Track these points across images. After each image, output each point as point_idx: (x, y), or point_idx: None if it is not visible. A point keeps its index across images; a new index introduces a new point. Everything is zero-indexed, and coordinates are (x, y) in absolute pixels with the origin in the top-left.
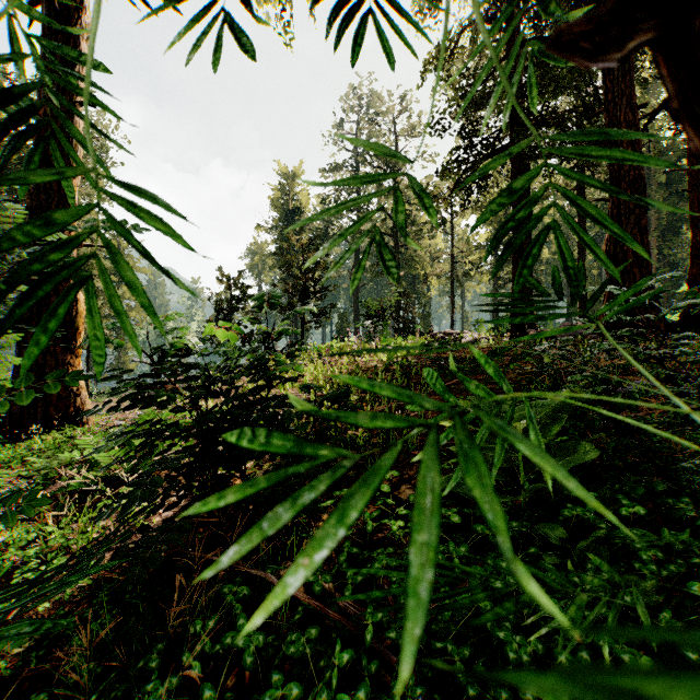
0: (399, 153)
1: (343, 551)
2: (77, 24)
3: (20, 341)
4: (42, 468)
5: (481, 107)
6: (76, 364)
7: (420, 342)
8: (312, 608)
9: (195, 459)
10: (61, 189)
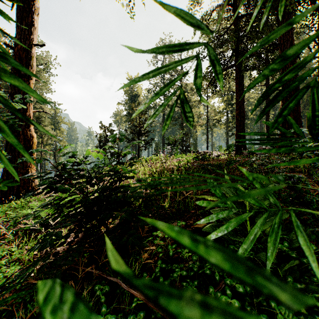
0: (203, 23)
1: (158, 266)
2: (33, 8)
3: None
4: (13, 217)
5: (221, 47)
6: (32, 167)
7: (193, 156)
8: (141, 299)
9: (83, 217)
10: None
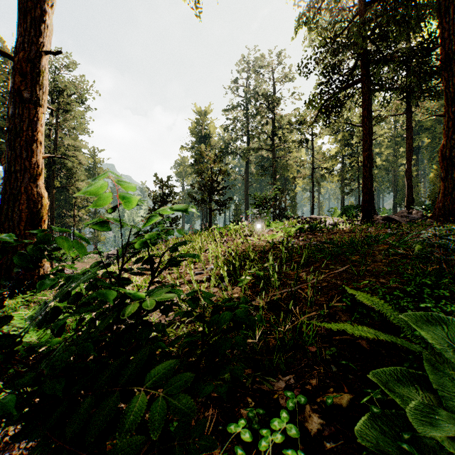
0: None
1: None
2: None
3: (0, 227)
4: None
5: (338, 55)
6: None
7: (298, 227)
8: None
9: None
10: (30, 115)
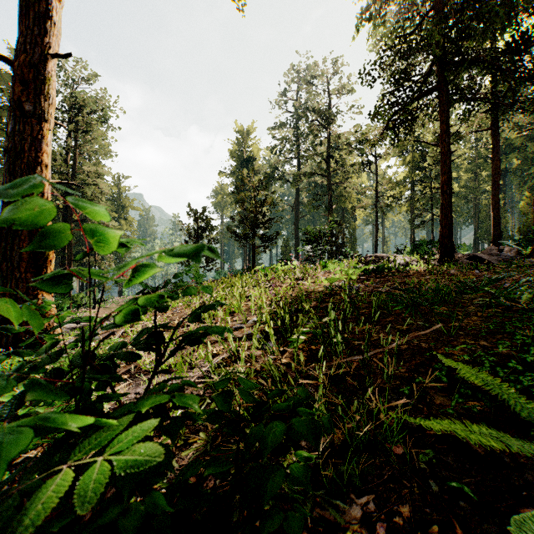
0: None
1: None
2: None
3: None
4: None
5: (409, 57)
6: None
7: (362, 268)
8: None
9: None
10: (34, 132)
